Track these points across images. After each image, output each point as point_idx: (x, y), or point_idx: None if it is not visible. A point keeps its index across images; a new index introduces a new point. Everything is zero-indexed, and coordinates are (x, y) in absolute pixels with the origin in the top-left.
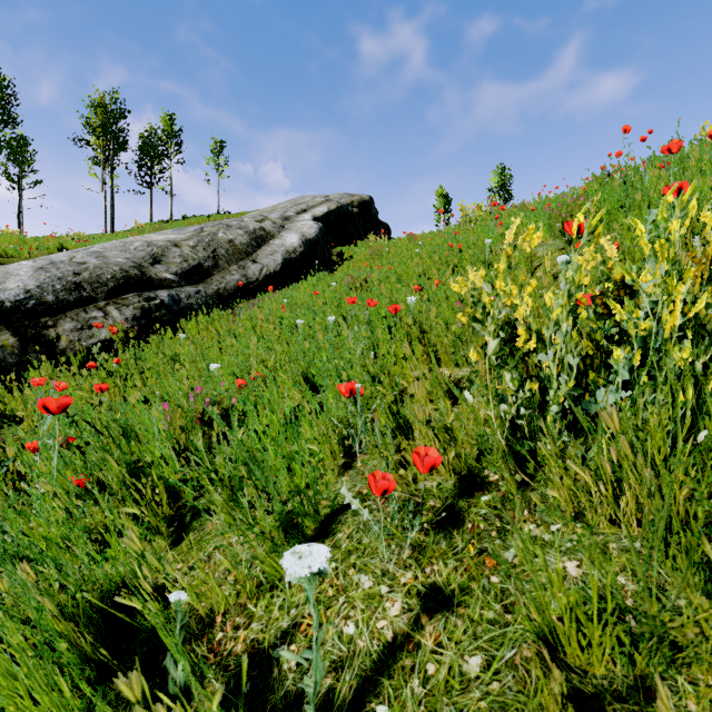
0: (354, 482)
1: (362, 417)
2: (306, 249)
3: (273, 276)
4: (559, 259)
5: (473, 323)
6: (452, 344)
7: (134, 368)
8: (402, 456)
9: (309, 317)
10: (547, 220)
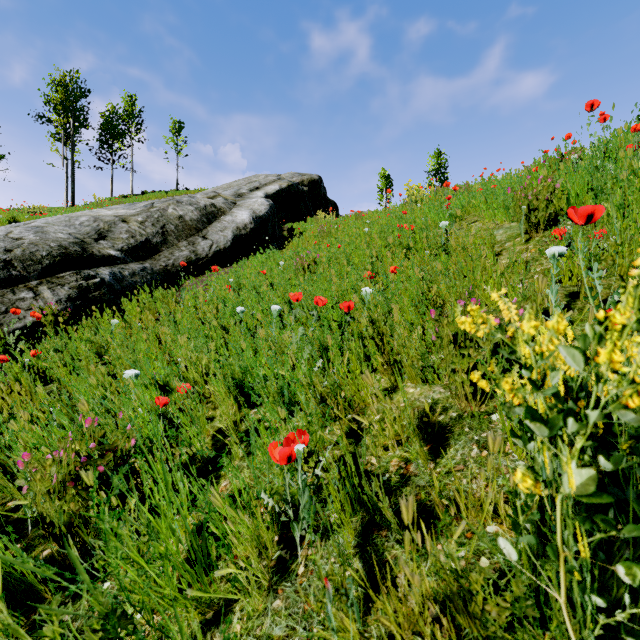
0: (291, 619)
1: (305, 495)
2: (256, 226)
3: (222, 252)
4: (549, 252)
5: (527, 419)
6: (420, 357)
7: (52, 362)
8: (365, 563)
9: (254, 301)
10: (505, 202)
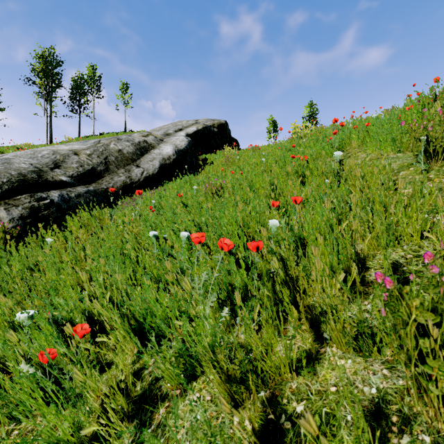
0: None
1: None
2: (178, 157)
3: (151, 177)
4: None
5: None
6: (355, 326)
7: None
8: None
9: (169, 222)
10: (391, 135)
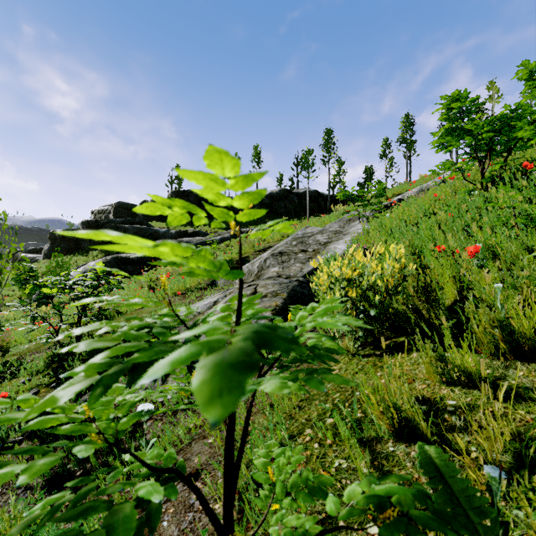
0: None
1: None
2: None
3: None
4: None
5: None
6: None
7: None
8: None
9: None
10: None
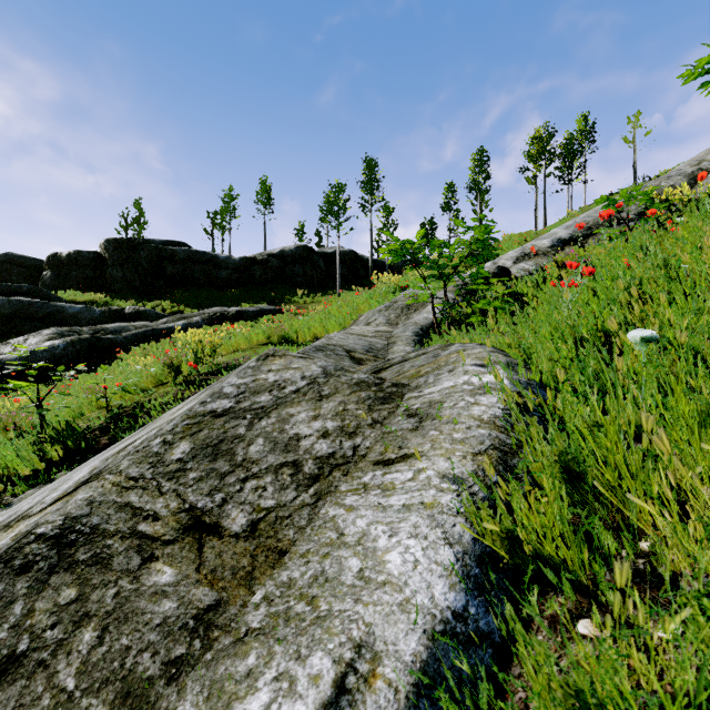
0: None
1: None
2: None
3: None
4: None
5: None
6: None
7: None
8: None
9: None
10: None
